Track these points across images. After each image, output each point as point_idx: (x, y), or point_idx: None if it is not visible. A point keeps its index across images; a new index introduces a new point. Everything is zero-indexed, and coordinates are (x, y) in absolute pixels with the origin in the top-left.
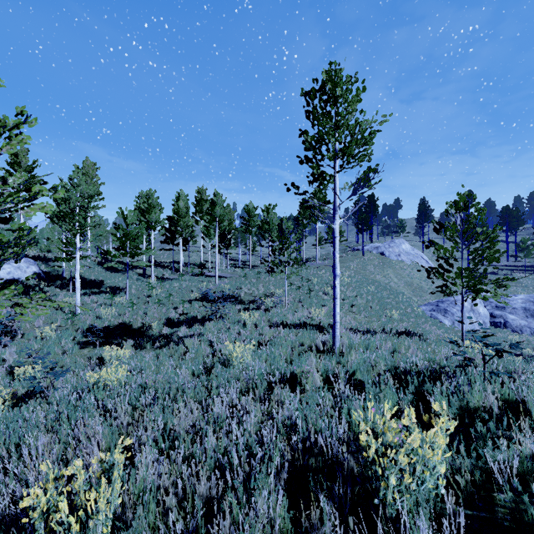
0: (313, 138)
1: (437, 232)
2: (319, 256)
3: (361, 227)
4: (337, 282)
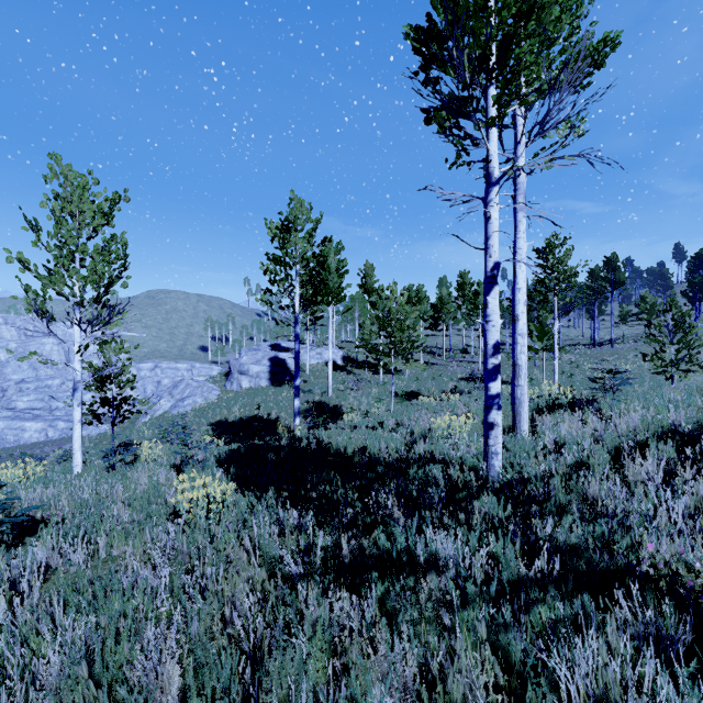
0: (537, 280)
1: (648, 327)
2: (626, 337)
3: (693, 296)
4: (555, 362)
